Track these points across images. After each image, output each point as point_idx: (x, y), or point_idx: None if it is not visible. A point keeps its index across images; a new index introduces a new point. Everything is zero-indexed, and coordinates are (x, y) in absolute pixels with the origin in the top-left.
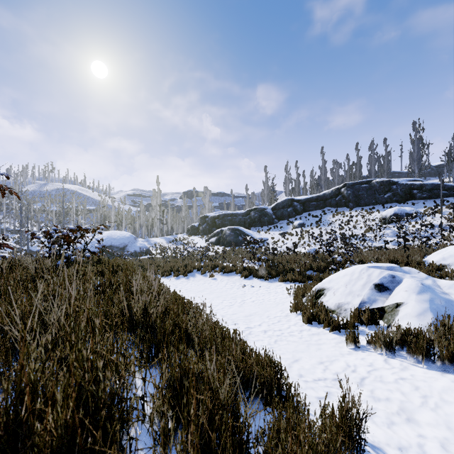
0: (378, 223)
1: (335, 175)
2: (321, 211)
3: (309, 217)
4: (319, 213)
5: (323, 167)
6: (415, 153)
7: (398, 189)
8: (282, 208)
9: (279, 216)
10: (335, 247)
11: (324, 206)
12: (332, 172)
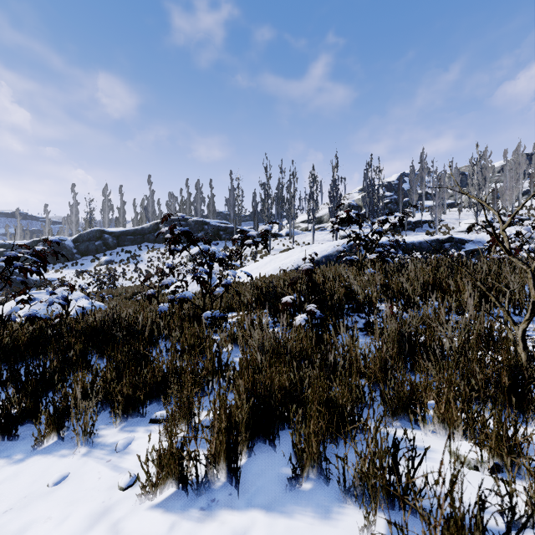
0: (183, 260)
1: (171, 209)
2: (137, 246)
3: (122, 253)
4: (135, 249)
5: (150, 198)
6: (231, 199)
7: (209, 230)
8: (88, 240)
9: (83, 250)
10: (116, 284)
11: (142, 242)
12: (168, 206)
